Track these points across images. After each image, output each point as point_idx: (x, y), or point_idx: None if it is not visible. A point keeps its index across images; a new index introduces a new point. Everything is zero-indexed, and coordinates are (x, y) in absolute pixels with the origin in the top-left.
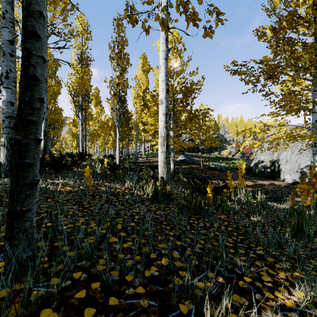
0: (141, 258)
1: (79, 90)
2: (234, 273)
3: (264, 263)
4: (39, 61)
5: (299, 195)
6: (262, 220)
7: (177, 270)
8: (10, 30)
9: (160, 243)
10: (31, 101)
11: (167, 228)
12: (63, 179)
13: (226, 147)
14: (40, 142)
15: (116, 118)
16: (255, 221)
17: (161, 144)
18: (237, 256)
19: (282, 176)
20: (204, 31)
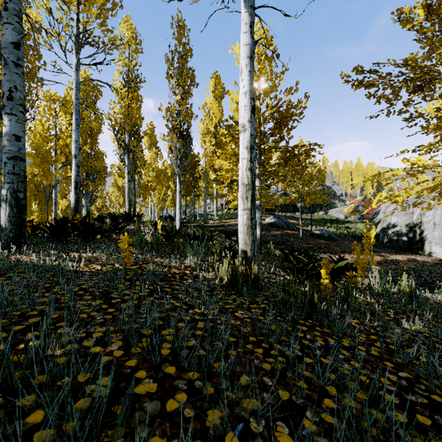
0: None
1: (124, 124)
2: None
3: None
4: None
5: None
6: (426, 330)
7: None
8: (14, 28)
9: (246, 395)
10: None
11: (257, 352)
12: (94, 251)
13: (336, 205)
14: None
15: (176, 162)
16: (413, 331)
17: (243, 197)
18: None
19: (427, 248)
20: None
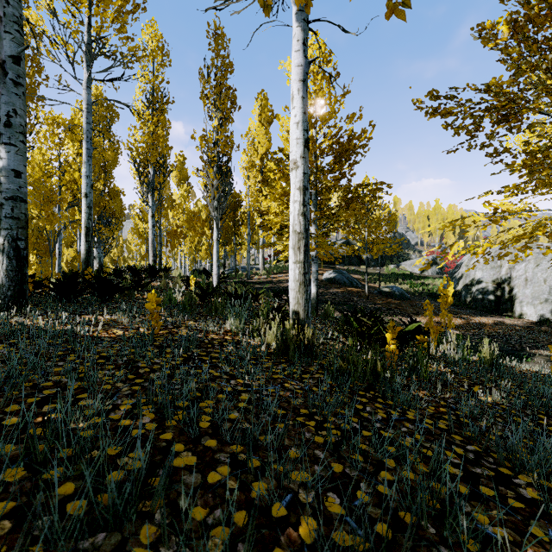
0: (248, 519)
1: (147, 155)
2: None
3: None
4: None
5: None
6: (505, 401)
7: None
8: (13, 38)
9: (295, 468)
10: None
11: (308, 425)
12: (112, 313)
13: (410, 256)
14: None
15: (213, 203)
16: (490, 403)
17: (295, 248)
18: (486, 514)
19: (517, 309)
20: (387, 4)
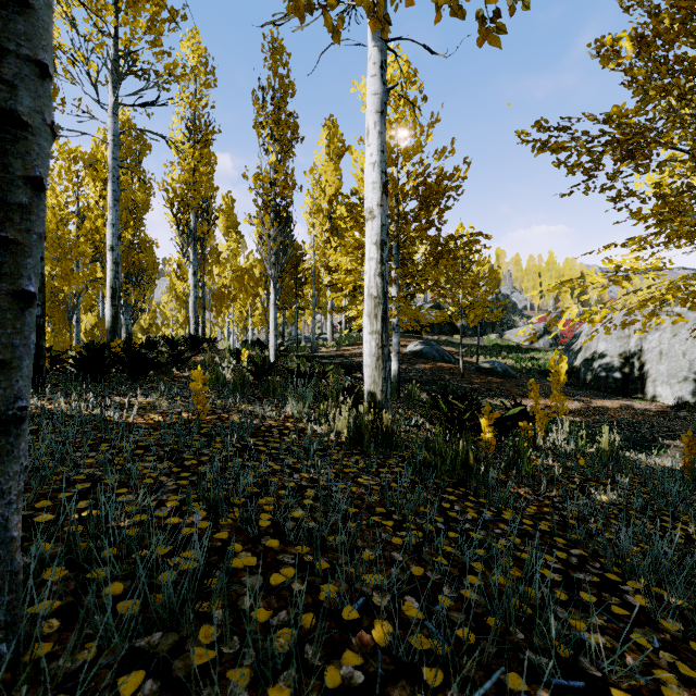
0: (316, 622)
1: (188, 198)
2: (579, 673)
3: (658, 639)
4: (28, 72)
5: (695, 435)
6: (622, 500)
7: (416, 662)
8: None
9: (369, 571)
10: (3, 185)
11: (385, 525)
12: (147, 394)
13: (516, 323)
14: (33, 302)
15: (269, 258)
16: (605, 503)
17: (371, 315)
18: (582, 619)
19: (649, 389)
20: (478, 29)
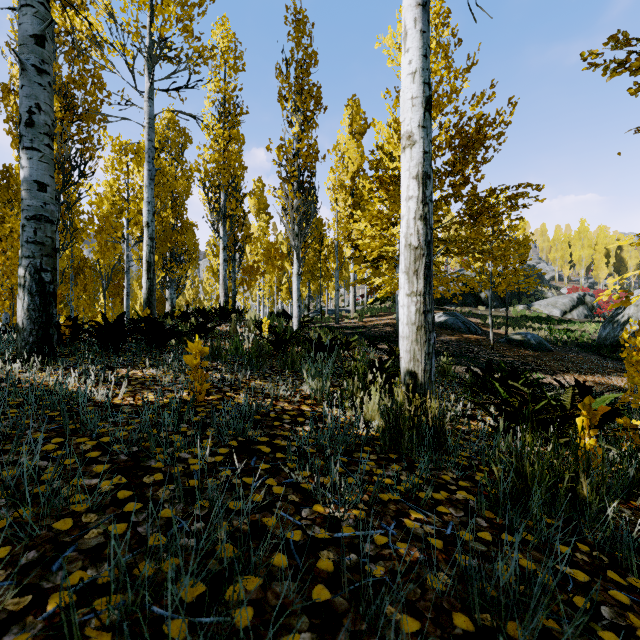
0: None
1: (218, 176)
2: None
3: None
4: None
5: None
6: None
7: None
8: (36, 13)
9: None
10: None
11: None
12: (157, 366)
13: (544, 294)
14: None
15: (292, 229)
16: None
17: (409, 271)
18: None
19: None
20: None
